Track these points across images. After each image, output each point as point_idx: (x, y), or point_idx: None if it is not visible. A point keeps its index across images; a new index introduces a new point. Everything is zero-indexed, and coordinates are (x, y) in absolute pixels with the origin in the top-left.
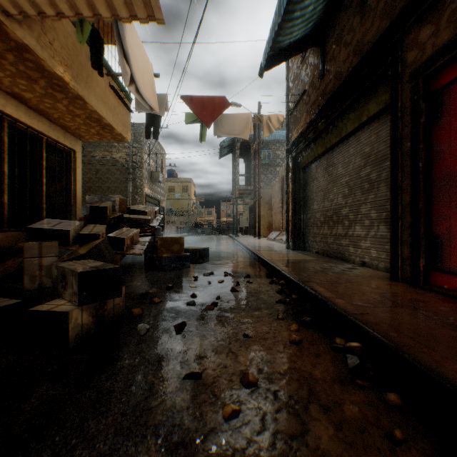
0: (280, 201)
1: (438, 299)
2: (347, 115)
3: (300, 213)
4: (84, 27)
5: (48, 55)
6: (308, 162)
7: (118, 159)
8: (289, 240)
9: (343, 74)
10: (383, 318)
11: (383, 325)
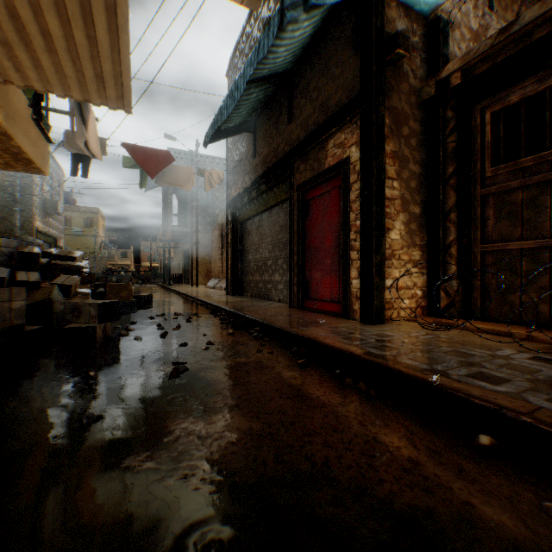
0: (220, 248)
1: (304, 312)
2: (270, 193)
3: (239, 262)
4: None
5: None
6: (244, 219)
7: None
8: (229, 287)
9: (267, 164)
10: (272, 318)
11: (271, 320)
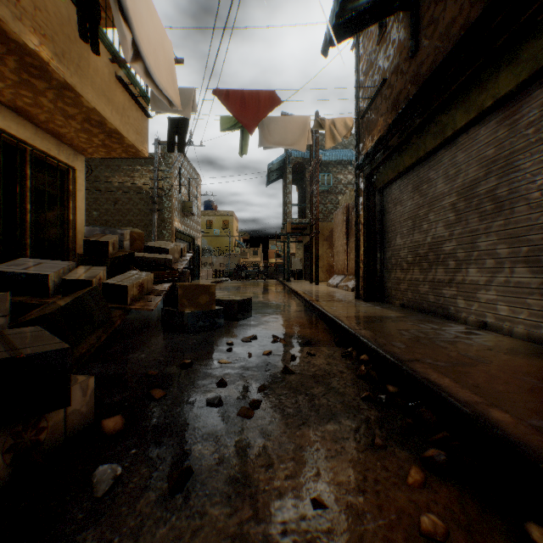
0: (345, 237)
1: None
2: (456, 102)
3: (376, 250)
4: None
5: (10, 14)
6: (388, 180)
7: (141, 186)
8: (360, 288)
9: (451, 40)
10: None
11: None
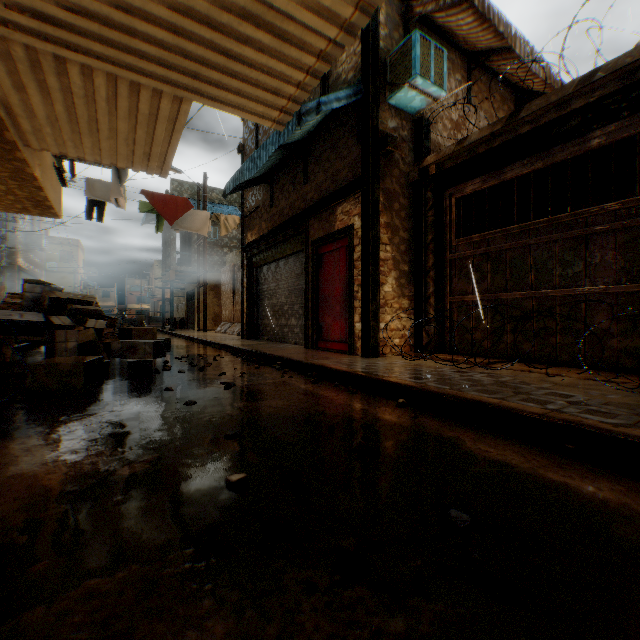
0: (232, 291)
1: (317, 351)
2: (287, 243)
3: (254, 306)
4: None
5: (35, 162)
6: (261, 264)
7: None
8: (244, 331)
9: (284, 216)
10: (291, 355)
11: (290, 356)
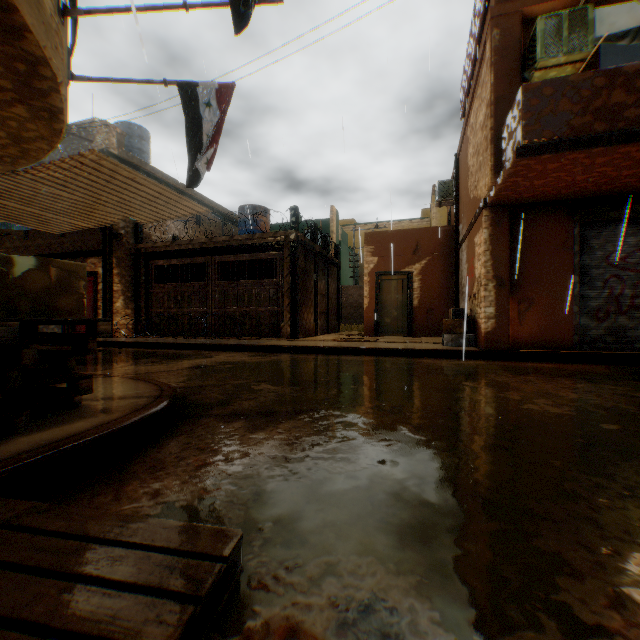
0: None
1: None
2: None
3: None
4: None
5: None
6: None
7: None
8: None
9: (43, 250)
10: None
11: None
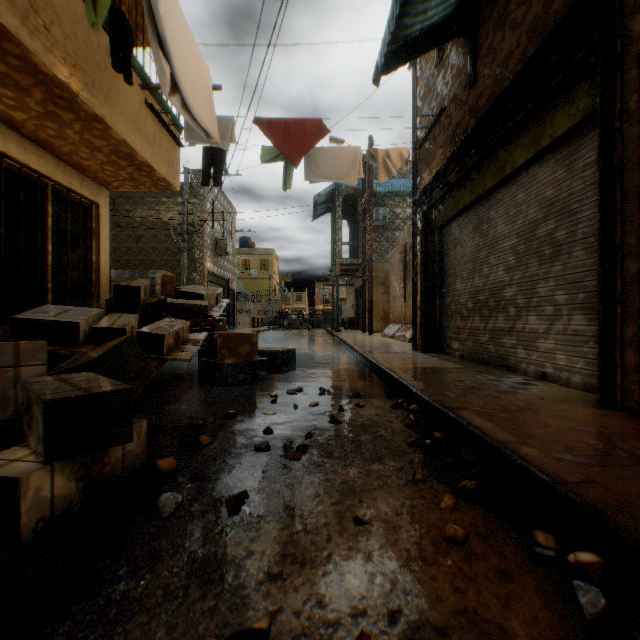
0: (402, 280)
1: None
2: (514, 139)
3: (435, 296)
4: (99, 2)
5: (41, 46)
6: (447, 219)
7: (168, 221)
8: (417, 338)
9: (509, 74)
10: (628, 493)
11: (639, 513)
